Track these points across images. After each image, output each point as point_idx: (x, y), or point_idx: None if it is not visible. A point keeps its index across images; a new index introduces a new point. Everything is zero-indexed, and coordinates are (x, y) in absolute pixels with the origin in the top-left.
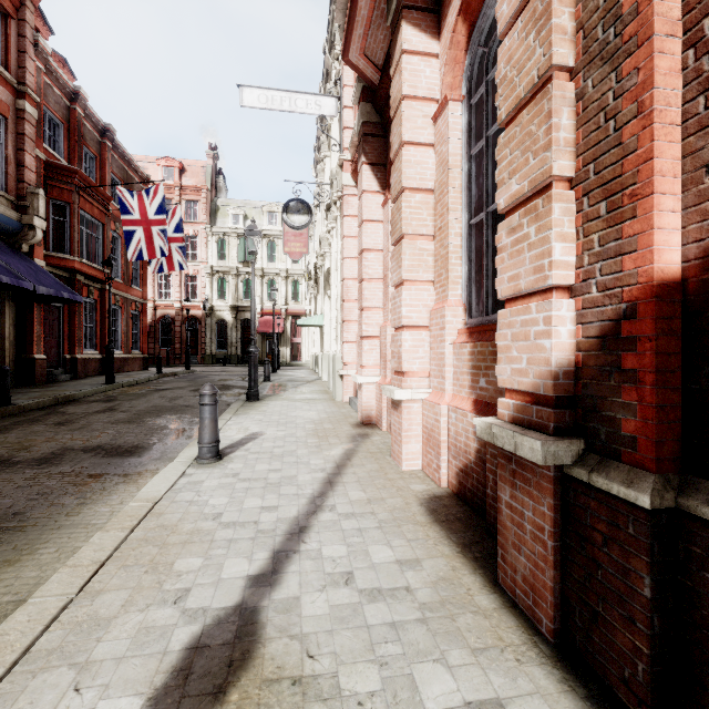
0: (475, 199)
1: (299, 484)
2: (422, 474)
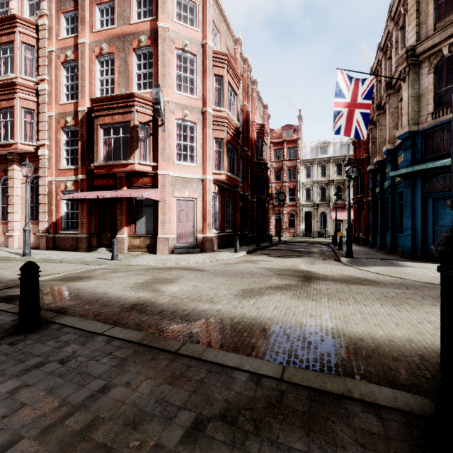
0: (32, 201)
1: None
2: (20, 248)
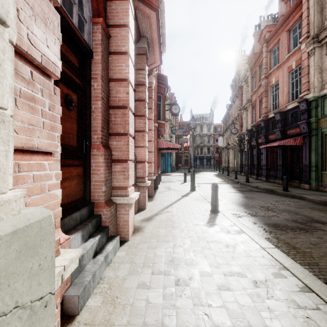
0: None
1: (179, 205)
2: None
